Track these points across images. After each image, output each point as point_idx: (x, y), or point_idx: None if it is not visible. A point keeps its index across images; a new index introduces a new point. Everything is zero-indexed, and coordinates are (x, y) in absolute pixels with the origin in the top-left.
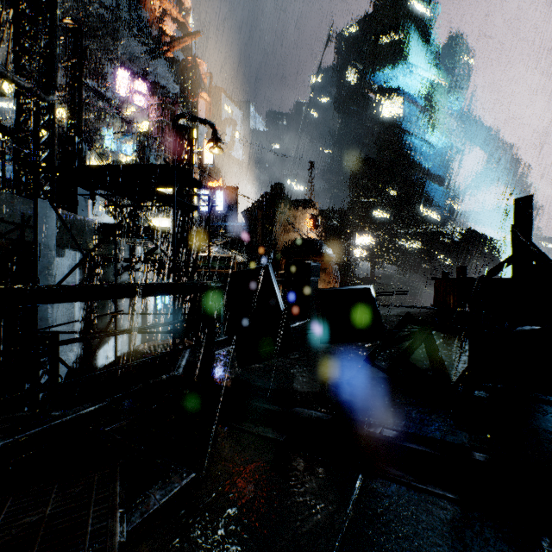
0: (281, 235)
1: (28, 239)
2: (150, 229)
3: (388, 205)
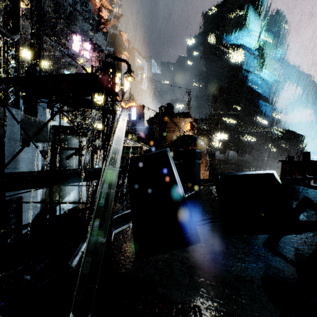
0: (170, 133)
1: None
2: (88, 129)
3: (235, 115)
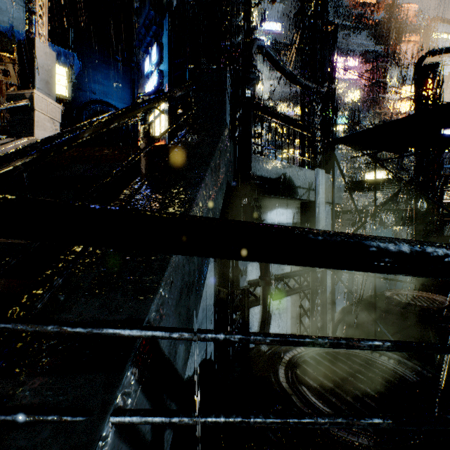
0: None
1: (311, 199)
2: (384, 181)
3: None
